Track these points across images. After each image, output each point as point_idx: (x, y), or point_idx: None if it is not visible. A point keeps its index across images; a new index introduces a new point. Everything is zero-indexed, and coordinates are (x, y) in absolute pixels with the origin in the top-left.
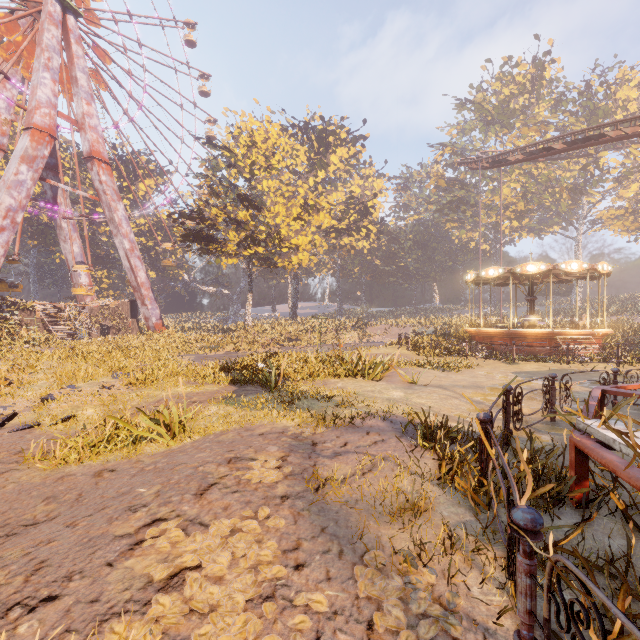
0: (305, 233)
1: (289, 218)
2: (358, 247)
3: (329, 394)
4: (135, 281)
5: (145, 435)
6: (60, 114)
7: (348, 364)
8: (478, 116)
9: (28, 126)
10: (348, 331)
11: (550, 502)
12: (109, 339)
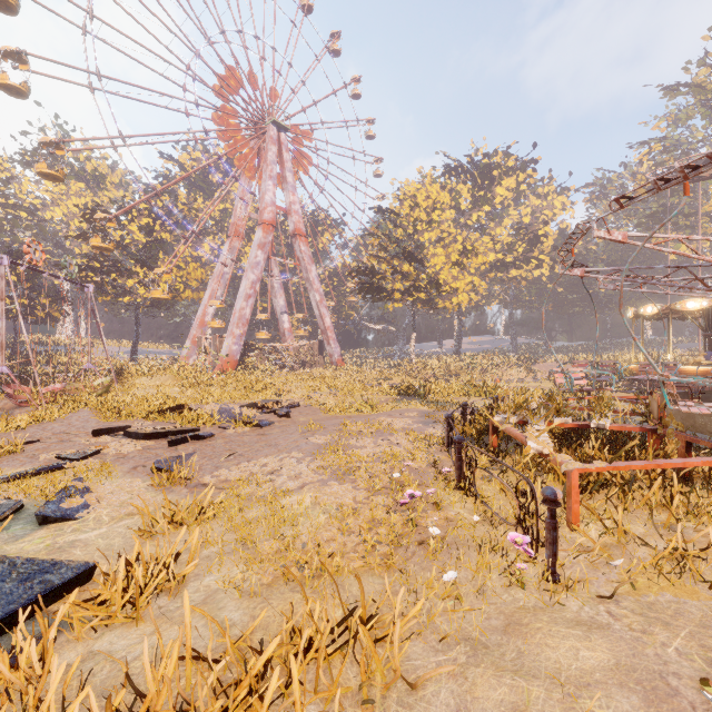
0: (463, 277)
1: (447, 265)
2: (530, 277)
3: (452, 400)
4: (323, 326)
5: (362, 408)
6: (276, 207)
7: (474, 387)
8: (699, 99)
9: (260, 222)
10: (512, 368)
11: None
12: (307, 371)
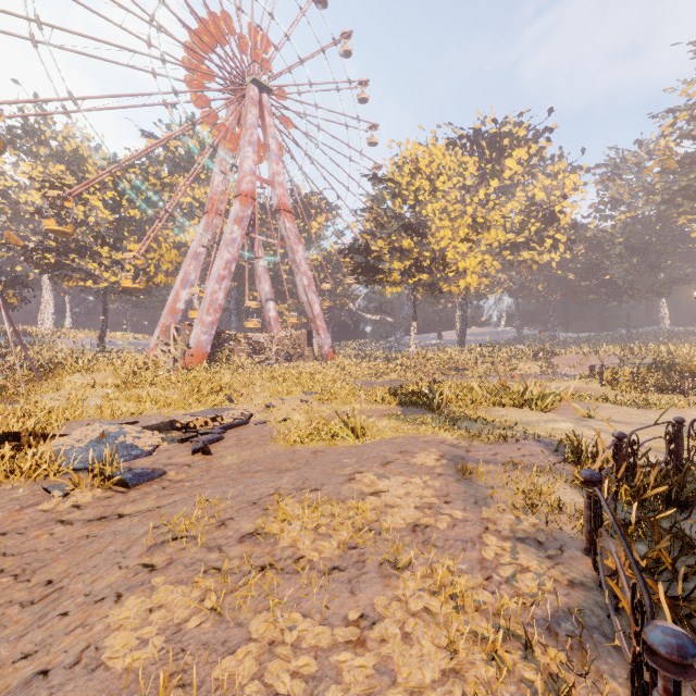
0: (473, 255)
1: (455, 241)
2: (542, 261)
3: (488, 418)
4: (311, 313)
5: (340, 433)
6: (258, 178)
7: (513, 393)
8: None
9: (238, 194)
10: (527, 361)
11: (660, 499)
12: (292, 365)
